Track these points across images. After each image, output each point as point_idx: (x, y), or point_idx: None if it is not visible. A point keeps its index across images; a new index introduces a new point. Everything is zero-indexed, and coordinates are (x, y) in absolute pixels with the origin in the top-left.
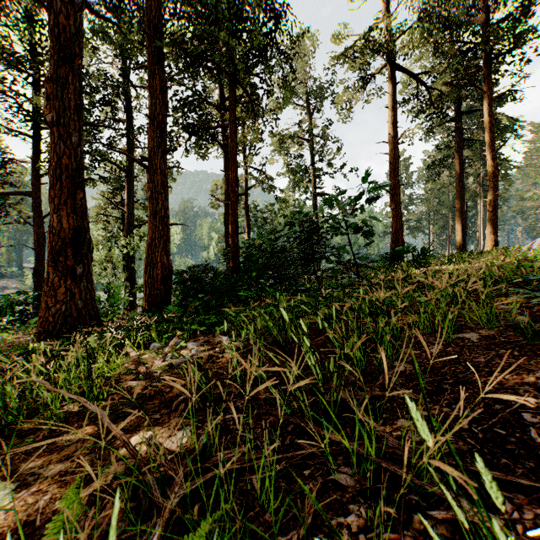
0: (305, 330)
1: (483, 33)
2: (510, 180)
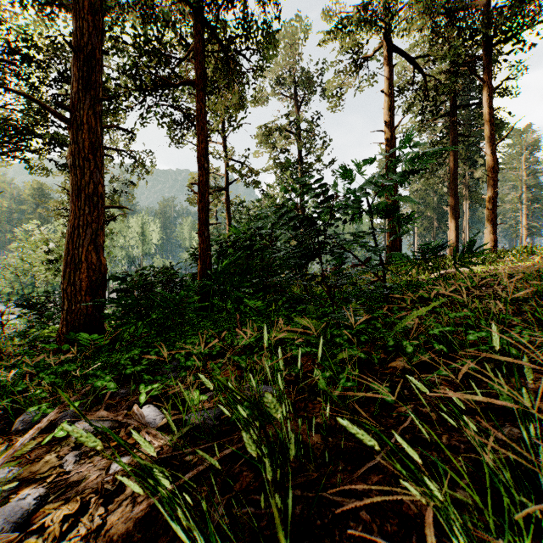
0: None
1: (482, 18)
2: None
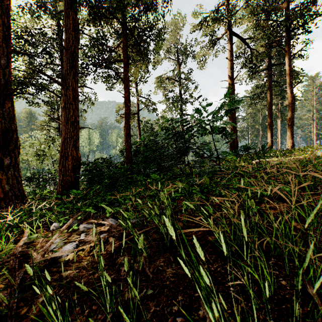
0: (201, 256)
1: (285, 15)
2: (296, 107)
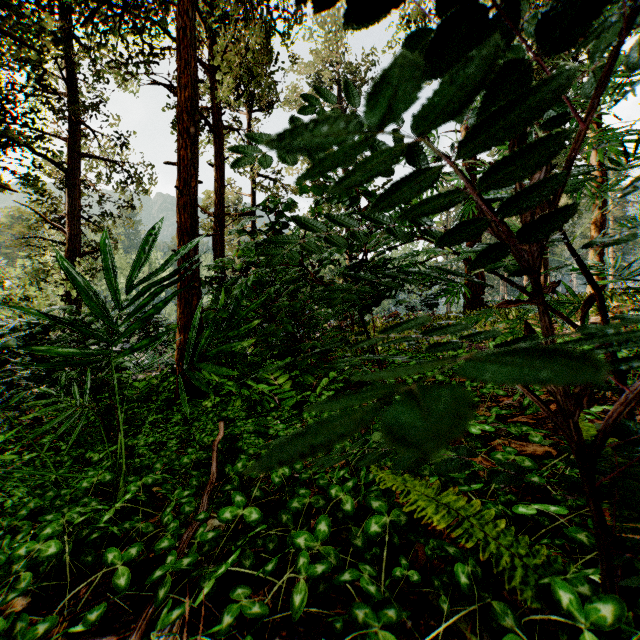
0: None
1: None
2: (579, 211)
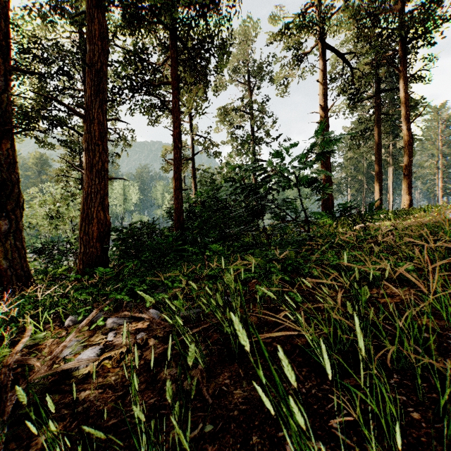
0: (290, 380)
1: (400, 20)
2: (414, 151)
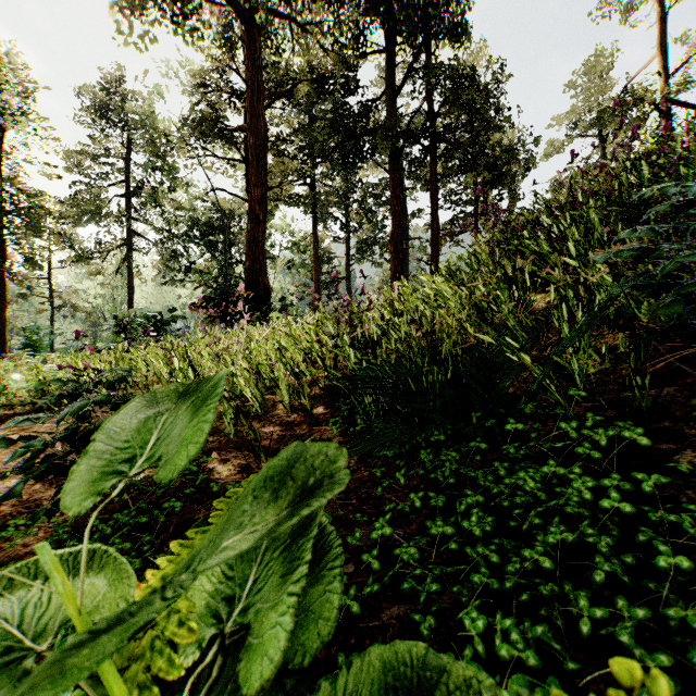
0: None
1: None
2: None
